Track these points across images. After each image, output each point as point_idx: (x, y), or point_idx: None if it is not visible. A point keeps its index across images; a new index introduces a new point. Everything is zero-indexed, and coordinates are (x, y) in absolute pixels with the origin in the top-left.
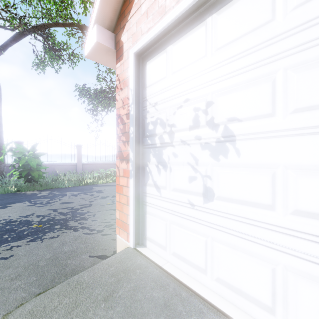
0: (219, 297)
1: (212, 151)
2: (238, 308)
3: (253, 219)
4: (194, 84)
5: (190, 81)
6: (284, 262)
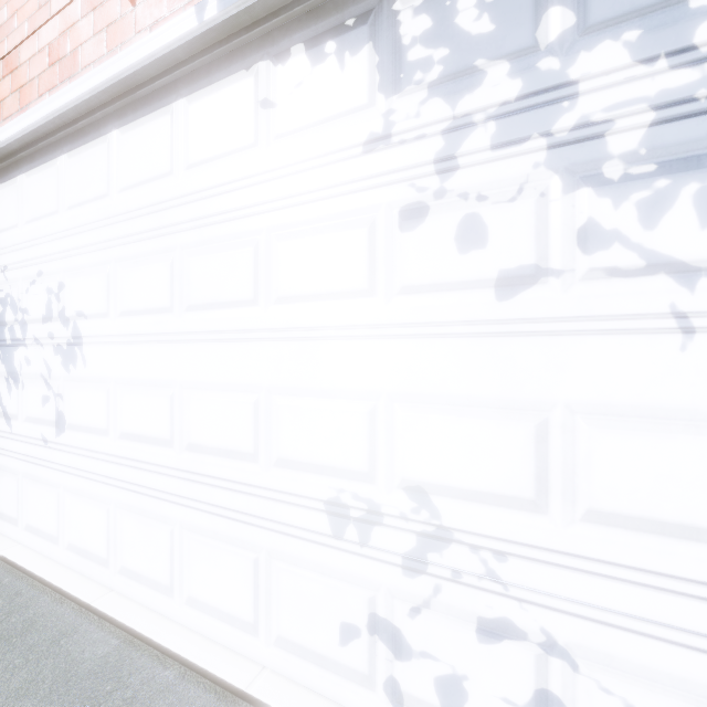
0: (67, 570)
1: (64, 357)
2: (83, 577)
3: (95, 450)
4: (47, 250)
5: (43, 244)
6: (115, 498)
